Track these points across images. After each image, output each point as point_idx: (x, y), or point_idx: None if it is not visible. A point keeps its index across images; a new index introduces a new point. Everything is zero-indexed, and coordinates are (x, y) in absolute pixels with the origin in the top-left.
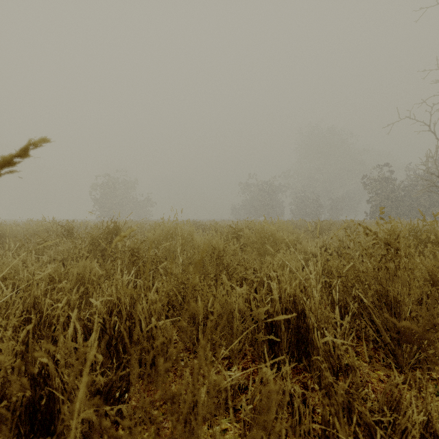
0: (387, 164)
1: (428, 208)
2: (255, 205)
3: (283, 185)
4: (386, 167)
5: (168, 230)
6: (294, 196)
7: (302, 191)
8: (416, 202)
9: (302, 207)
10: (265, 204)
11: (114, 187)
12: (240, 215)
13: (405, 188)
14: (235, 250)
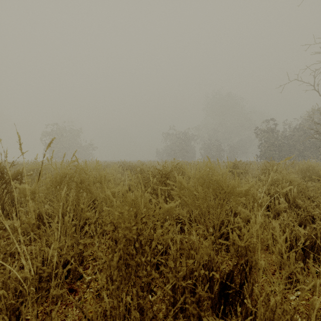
0: (273, 119)
1: (301, 152)
2: (174, 149)
3: (195, 135)
4: (266, 123)
5: (62, 177)
6: (203, 143)
7: (209, 139)
8: (293, 147)
9: (208, 151)
10: (181, 149)
11: (61, 134)
12: (163, 157)
13: (285, 137)
14: (170, 229)
